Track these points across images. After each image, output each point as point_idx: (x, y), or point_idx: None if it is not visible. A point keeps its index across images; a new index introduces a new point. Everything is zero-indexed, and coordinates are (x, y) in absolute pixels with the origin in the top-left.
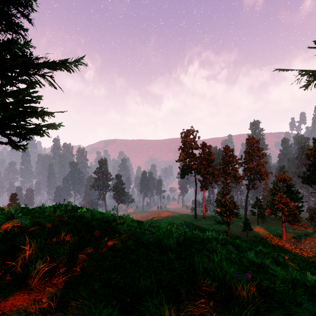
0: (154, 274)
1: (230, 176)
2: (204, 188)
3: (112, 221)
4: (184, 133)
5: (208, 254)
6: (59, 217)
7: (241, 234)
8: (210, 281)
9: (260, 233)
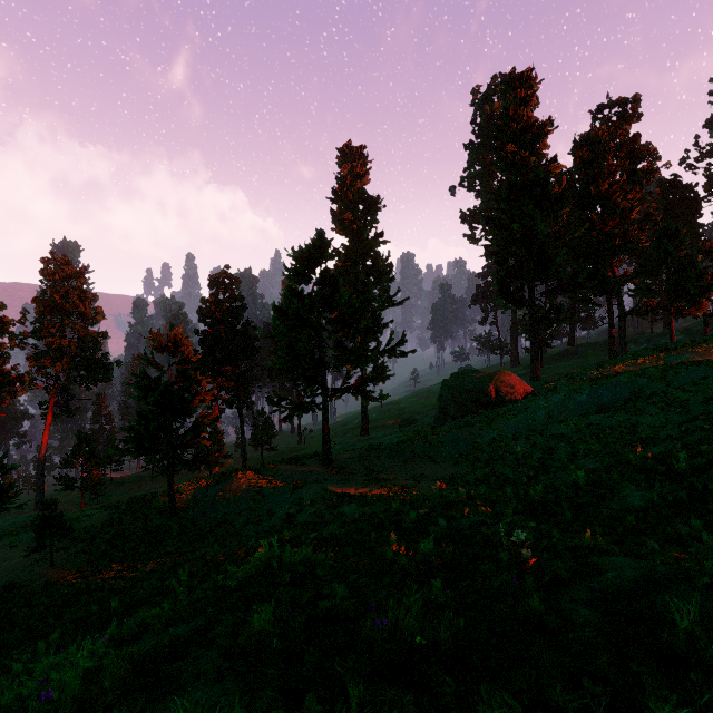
0: None
1: None
2: None
3: None
4: None
5: None
6: None
7: (27, 570)
8: None
9: (100, 531)
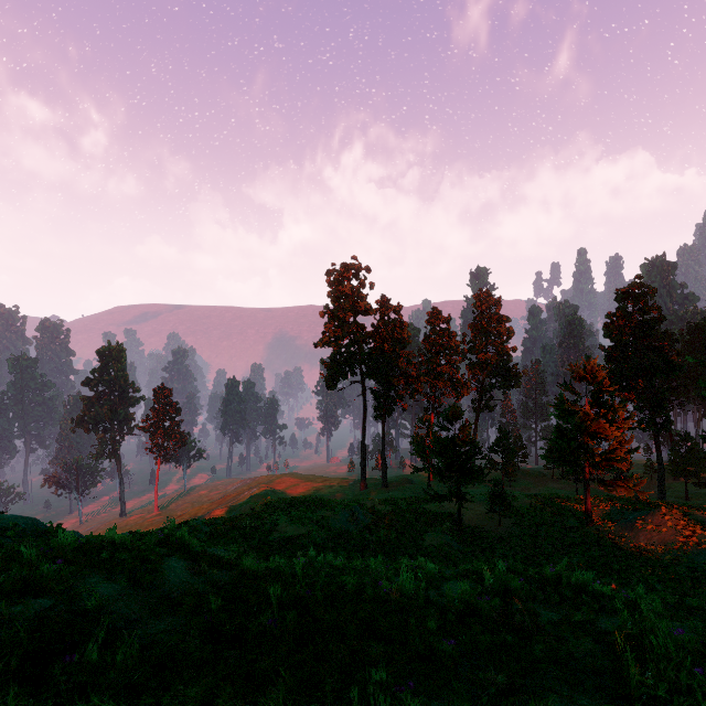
0: None
1: (443, 380)
2: (384, 411)
3: None
4: (337, 272)
5: None
6: None
7: (485, 521)
8: None
9: (526, 513)
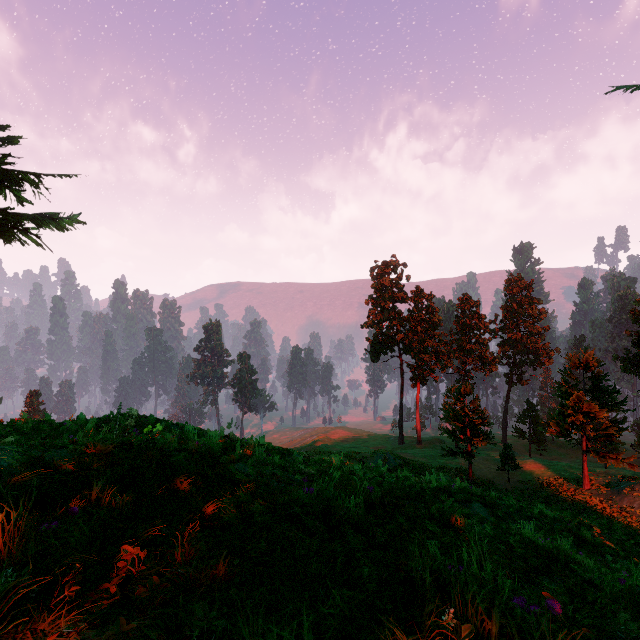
0: (311, 595)
1: (472, 356)
2: (418, 381)
3: (221, 455)
4: (379, 268)
5: (436, 530)
6: (96, 445)
7: (496, 477)
8: (455, 620)
9: (535, 474)
